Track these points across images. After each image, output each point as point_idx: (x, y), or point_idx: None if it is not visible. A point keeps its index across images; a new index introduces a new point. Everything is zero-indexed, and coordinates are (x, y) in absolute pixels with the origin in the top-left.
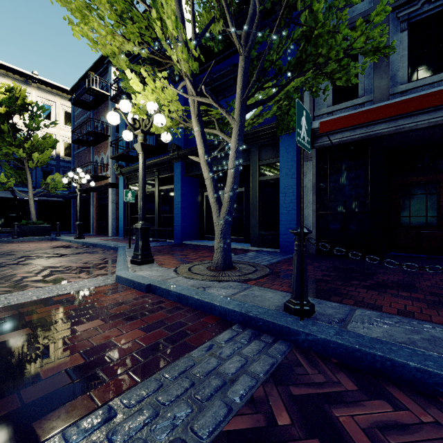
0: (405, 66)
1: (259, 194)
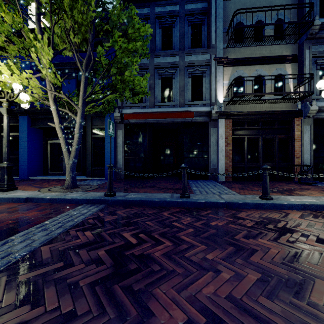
0: (160, 95)
1: (92, 145)
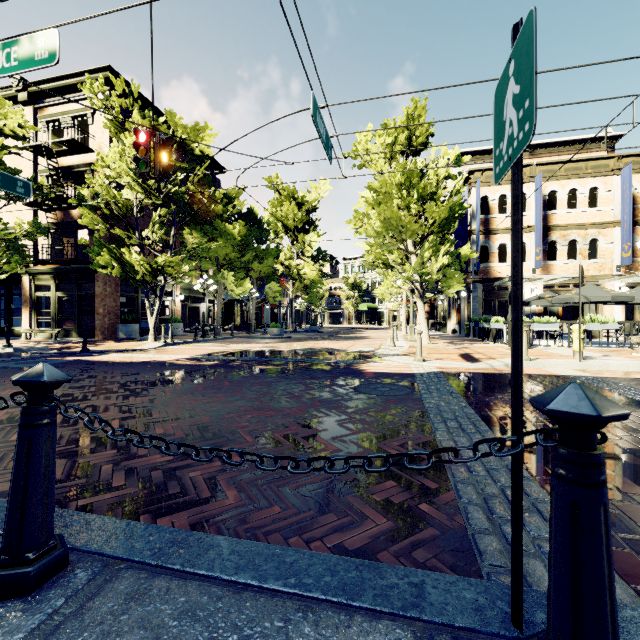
0: None
1: None
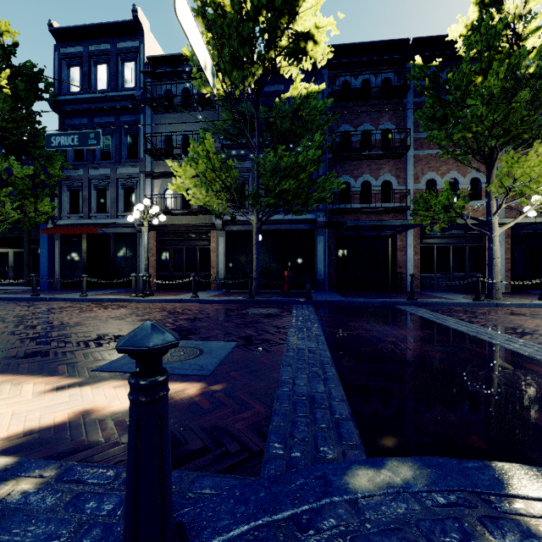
0: (96, 206)
1: (30, 255)
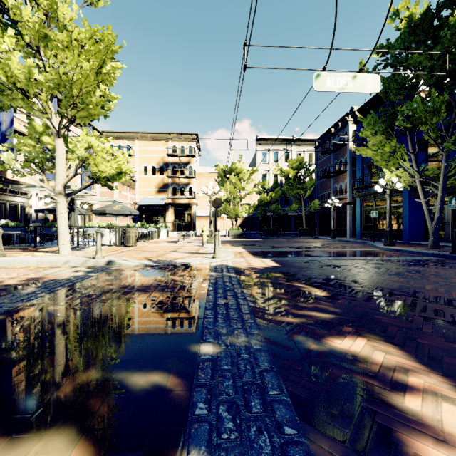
0: None
1: None
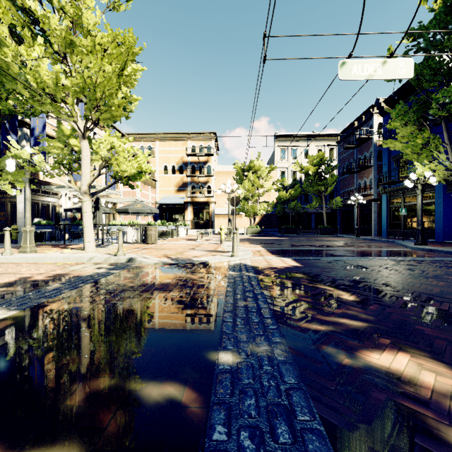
0: None
1: None
